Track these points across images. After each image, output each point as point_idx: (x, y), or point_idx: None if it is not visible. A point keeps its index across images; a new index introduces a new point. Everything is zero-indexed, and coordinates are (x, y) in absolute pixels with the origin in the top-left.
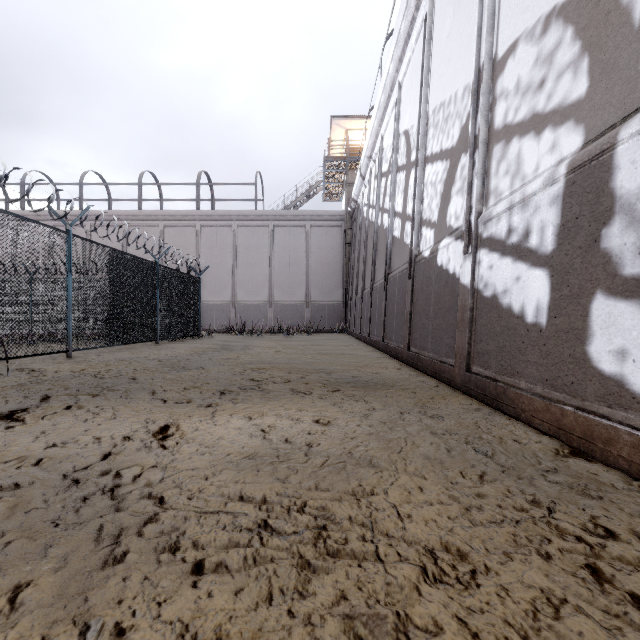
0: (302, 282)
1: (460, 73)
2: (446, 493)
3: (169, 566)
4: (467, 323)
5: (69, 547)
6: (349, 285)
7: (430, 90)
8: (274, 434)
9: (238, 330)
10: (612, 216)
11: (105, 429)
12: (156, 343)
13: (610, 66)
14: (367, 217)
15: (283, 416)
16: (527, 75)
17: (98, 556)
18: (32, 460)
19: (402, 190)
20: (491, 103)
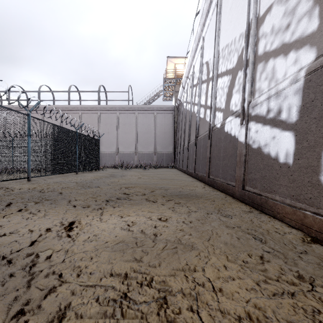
0: (152, 142)
1: (237, 27)
2: (242, 270)
3: None
4: (243, 163)
5: None
6: (176, 143)
7: (220, 39)
8: (135, 227)
9: (119, 166)
10: None
11: (37, 224)
12: (76, 173)
13: None
14: (186, 108)
15: (140, 215)
16: (278, 23)
17: None
18: None
19: (204, 93)
20: (256, 41)
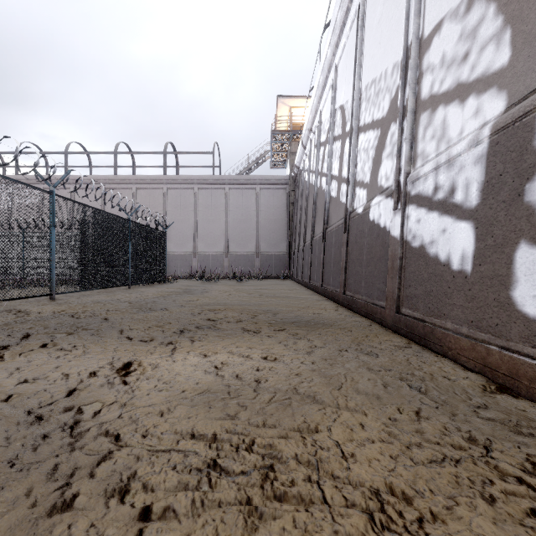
0: (253, 236)
1: (390, 53)
2: (386, 430)
3: (117, 511)
4: (397, 270)
5: (21, 490)
6: (292, 238)
7: (363, 69)
8: (226, 370)
9: (198, 276)
10: (535, 172)
11: (74, 366)
12: (128, 287)
13: (532, 36)
14: (308, 180)
15: (235, 353)
16: (452, 50)
17: (47, 500)
18: (2, 396)
19: (338, 156)
20: (418, 77)
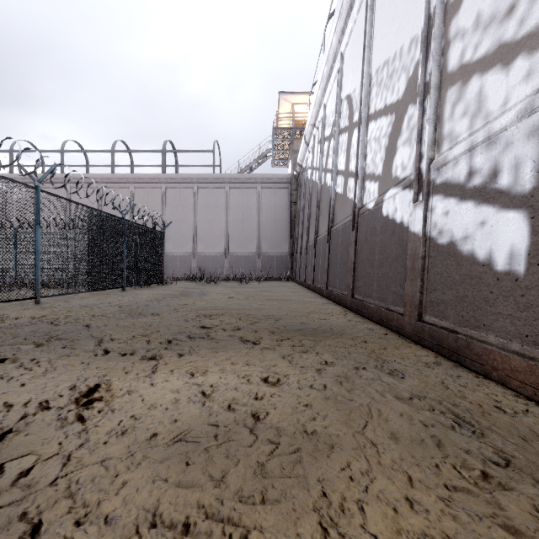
0: (254, 236)
1: (406, 27)
2: (448, 513)
3: None
4: (418, 271)
5: None
6: (295, 239)
7: (373, 52)
8: (216, 399)
9: (198, 278)
10: None
11: (25, 391)
12: (123, 290)
13: None
14: (311, 178)
15: (229, 372)
16: (490, 6)
17: None
18: None
19: (345, 150)
20: (443, 47)
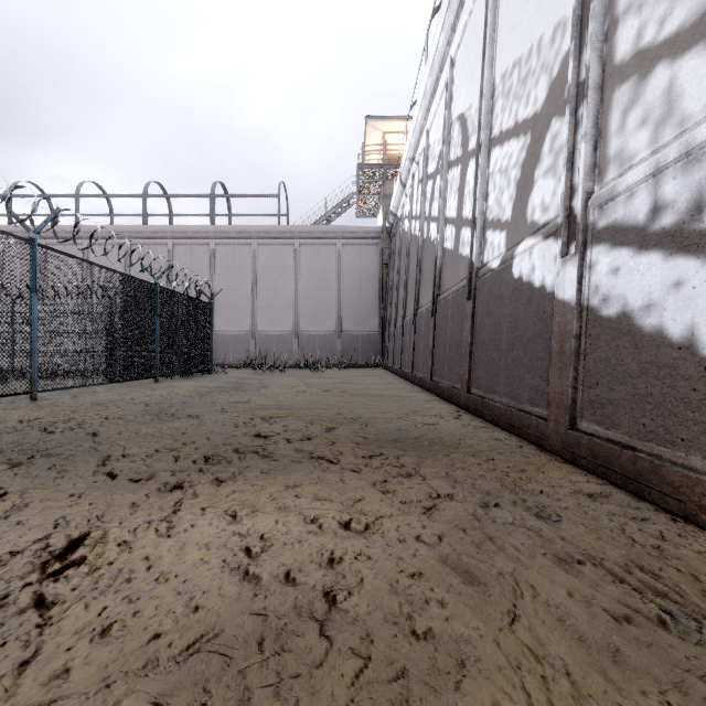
0: (332, 309)
1: (547, 9)
2: None
3: None
4: (571, 357)
5: None
6: (387, 313)
7: (497, 51)
8: (267, 562)
9: (257, 365)
10: None
11: None
12: (155, 381)
13: None
14: (409, 231)
15: (290, 512)
16: None
17: None
18: None
19: (456, 189)
20: (607, 29)
